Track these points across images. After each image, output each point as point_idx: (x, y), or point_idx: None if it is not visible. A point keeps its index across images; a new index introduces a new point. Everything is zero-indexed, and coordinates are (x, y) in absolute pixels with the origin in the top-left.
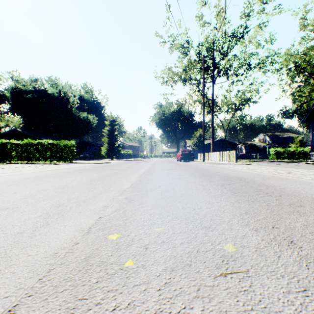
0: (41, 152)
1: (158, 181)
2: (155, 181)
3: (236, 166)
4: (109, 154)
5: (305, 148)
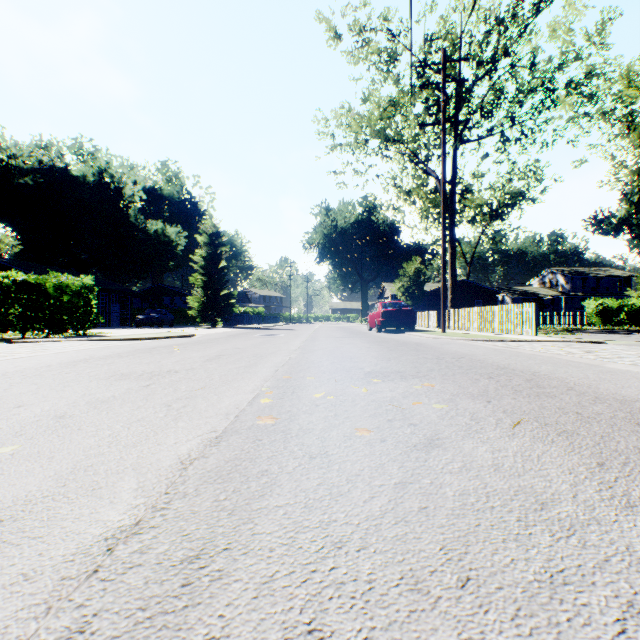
0: None
1: None
2: None
3: (592, 351)
4: (206, 313)
5: None
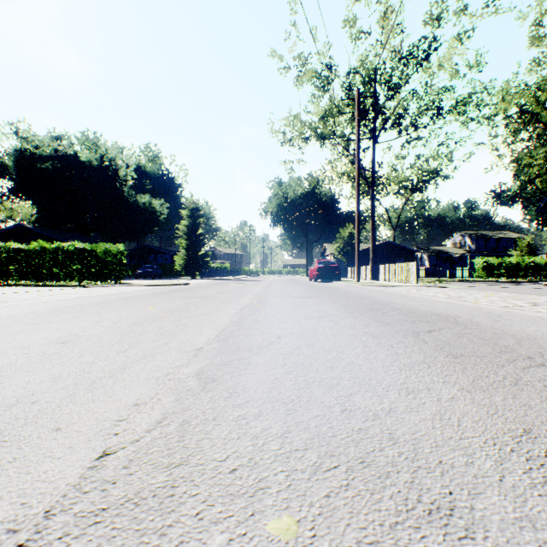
0: (63, 265)
1: (277, 323)
2: (269, 325)
3: (421, 290)
4: (188, 268)
5: (538, 259)
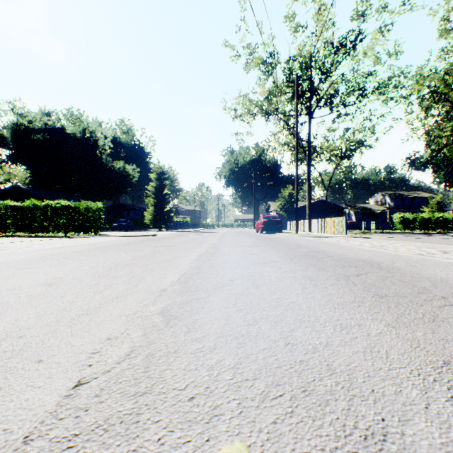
0: (51, 220)
1: (229, 268)
2: (223, 269)
3: (349, 240)
4: (155, 222)
5: (446, 214)
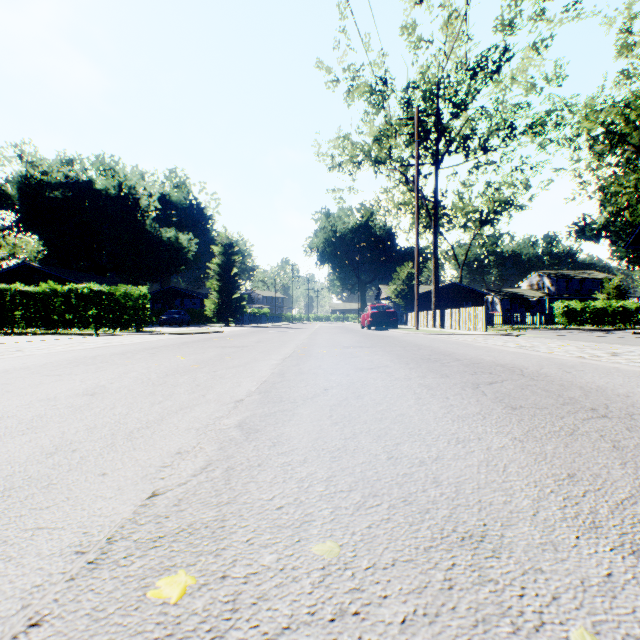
0: (77, 311)
1: (323, 375)
2: (315, 376)
3: (489, 339)
4: (220, 314)
5: (628, 303)
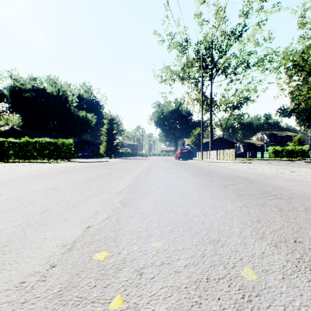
0: (39, 151)
1: (157, 181)
2: (153, 181)
3: (235, 164)
4: (107, 152)
5: (304, 147)
